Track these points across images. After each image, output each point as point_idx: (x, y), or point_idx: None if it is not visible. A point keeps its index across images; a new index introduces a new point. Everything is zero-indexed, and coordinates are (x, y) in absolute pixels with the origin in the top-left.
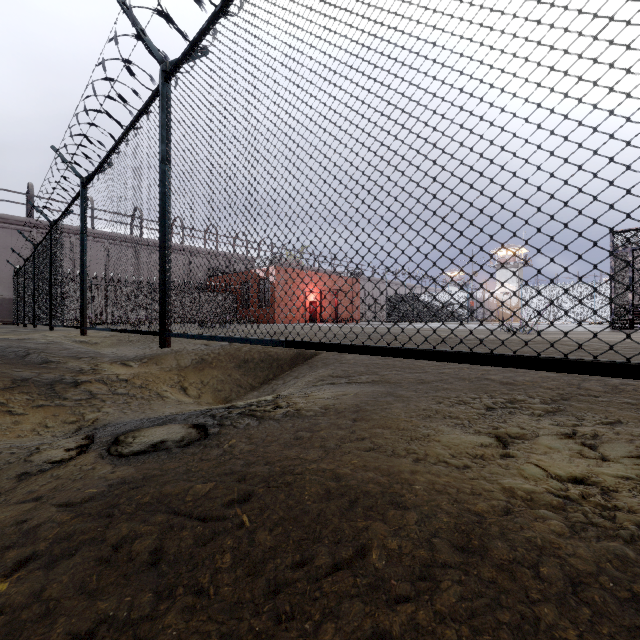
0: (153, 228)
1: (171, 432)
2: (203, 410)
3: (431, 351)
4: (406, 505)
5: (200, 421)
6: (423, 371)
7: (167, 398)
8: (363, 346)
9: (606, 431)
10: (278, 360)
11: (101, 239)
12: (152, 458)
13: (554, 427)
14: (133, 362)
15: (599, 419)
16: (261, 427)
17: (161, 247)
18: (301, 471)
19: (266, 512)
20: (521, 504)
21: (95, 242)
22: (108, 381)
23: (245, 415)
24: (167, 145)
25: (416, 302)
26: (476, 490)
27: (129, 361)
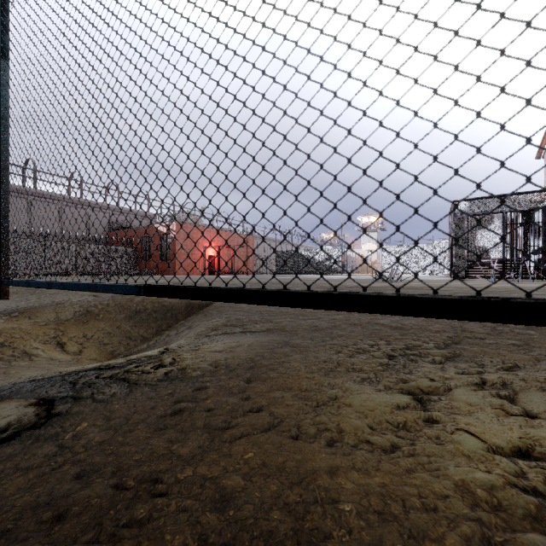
0: None
1: None
2: (68, 373)
3: (394, 296)
4: None
5: (51, 393)
6: (316, 318)
7: (36, 357)
8: (264, 290)
9: (512, 378)
10: (172, 310)
11: None
12: None
13: (462, 376)
14: None
15: (498, 364)
16: (130, 399)
17: None
18: (166, 487)
19: None
20: (497, 522)
21: None
22: None
23: (116, 380)
24: (2, 32)
25: (301, 257)
26: (427, 499)
27: None
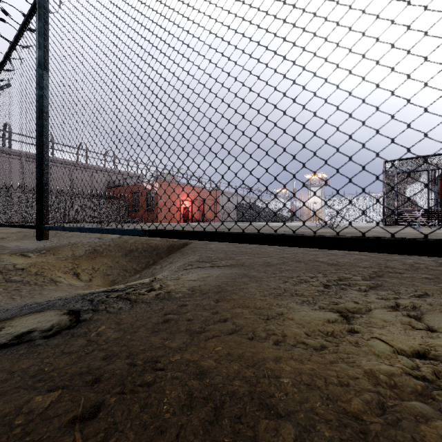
0: (33, 130)
1: (42, 321)
2: (85, 294)
3: (312, 236)
4: (278, 412)
5: (77, 307)
6: (268, 256)
7: (60, 283)
8: (229, 233)
9: (421, 303)
10: (157, 249)
11: (17, 157)
12: (9, 354)
13: (381, 301)
14: (32, 253)
15: (411, 292)
16: (132, 311)
17: (37, 146)
18: (163, 365)
19: (112, 437)
20: (391, 395)
21: (12, 159)
22: (4, 270)
23: (121, 299)
24: (44, 52)
25: (257, 208)
26: (342, 379)
27: (28, 252)
